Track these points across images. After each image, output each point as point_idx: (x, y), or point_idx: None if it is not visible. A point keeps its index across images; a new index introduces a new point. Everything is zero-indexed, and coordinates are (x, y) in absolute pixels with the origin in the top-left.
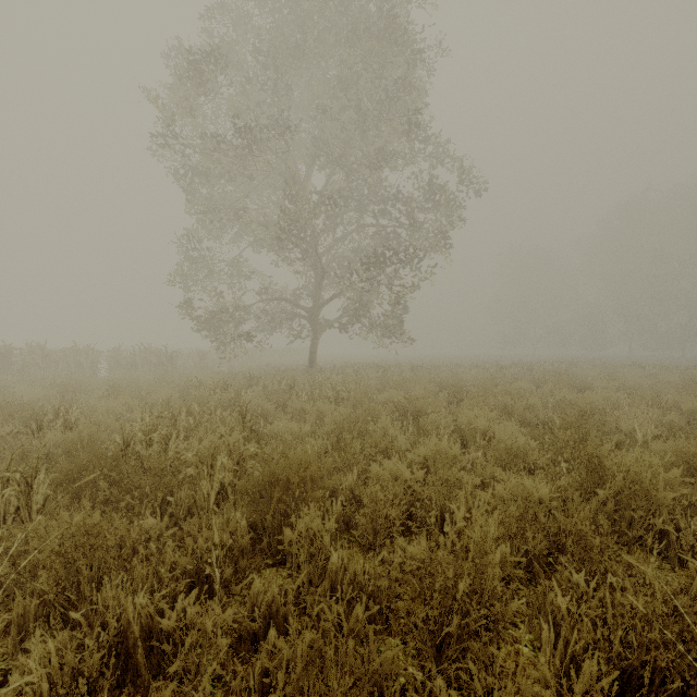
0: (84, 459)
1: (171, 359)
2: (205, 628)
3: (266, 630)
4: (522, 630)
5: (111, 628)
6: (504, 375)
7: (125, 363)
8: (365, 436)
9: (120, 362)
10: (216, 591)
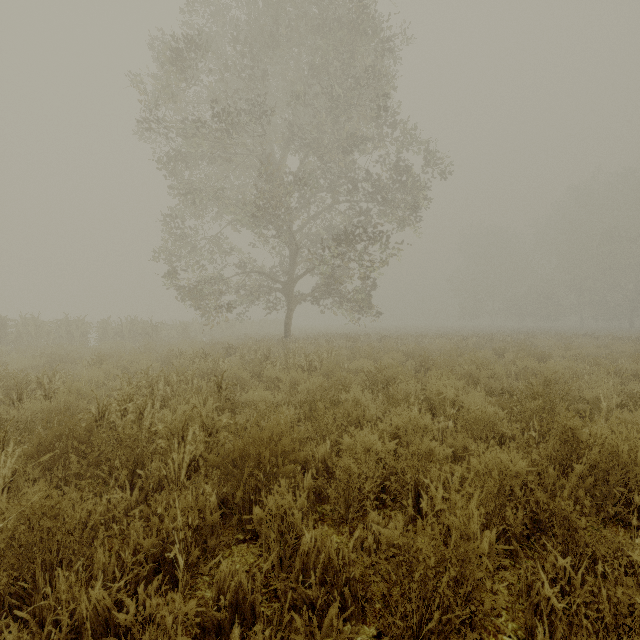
0: (57, 430)
1: (156, 330)
2: (165, 624)
3: (233, 618)
4: (504, 617)
5: (62, 625)
6: (467, 344)
7: (113, 333)
8: (337, 404)
9: (108, 332)
10: (182, 573)
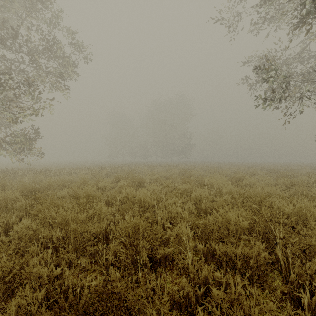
0: None
1: None
2: None
3: None
4: None
5: None
6: (101, 174)
7: None
8: None
9: None
10: None
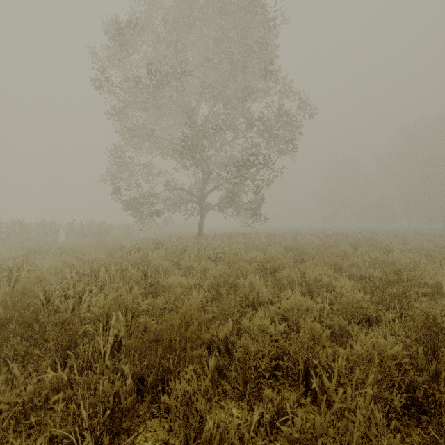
0: (7, 314)
1: (107, 230)
2: None
3: None
4: None
5: None
6: (330, 240)
7: (77, 232)
8: (236, 287)
9: (73, 231)
10: None
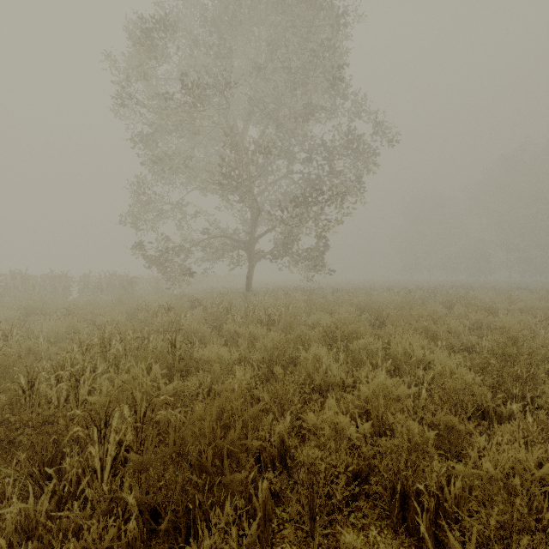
0: None
1: (131, 284)
2: None
3: None
4: None
5: None
6: (414, 297)
7: (94, 286)
8: (296, 361)
9: (88, 286)
10: None
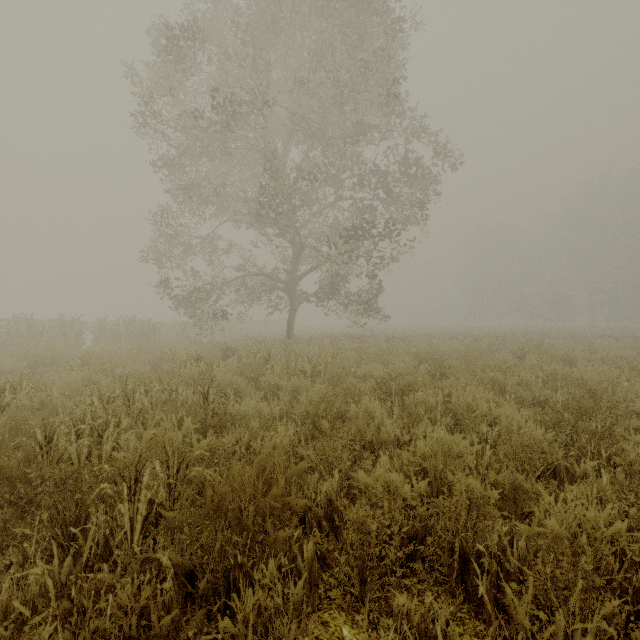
0: None
1: (153, 330)
2: None
3: None
4: None
5: None
6: (480, 346)
7: (110, 334)
8: (344, 417)
9: (104, 332)
10: None
